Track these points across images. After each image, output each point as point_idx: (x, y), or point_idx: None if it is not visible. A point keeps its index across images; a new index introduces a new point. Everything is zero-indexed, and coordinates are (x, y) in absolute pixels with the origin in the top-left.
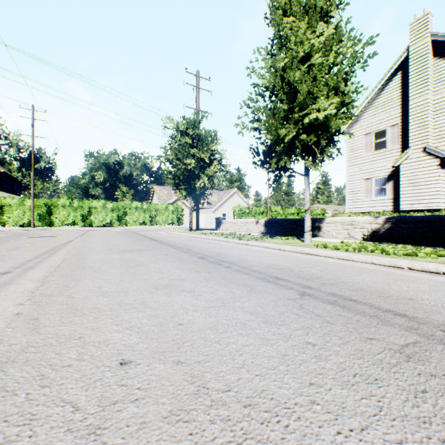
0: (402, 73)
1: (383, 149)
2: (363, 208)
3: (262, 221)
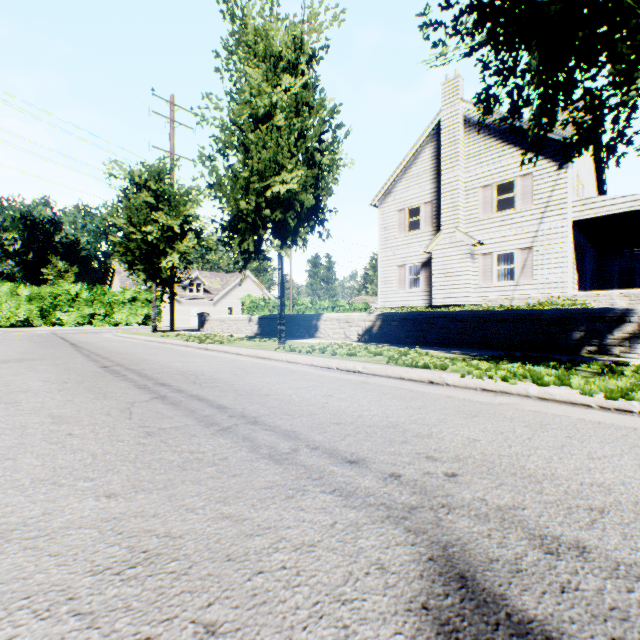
0: (435, 141)
1: (417, 231)
2: (397, 303)
3: (256, 318)
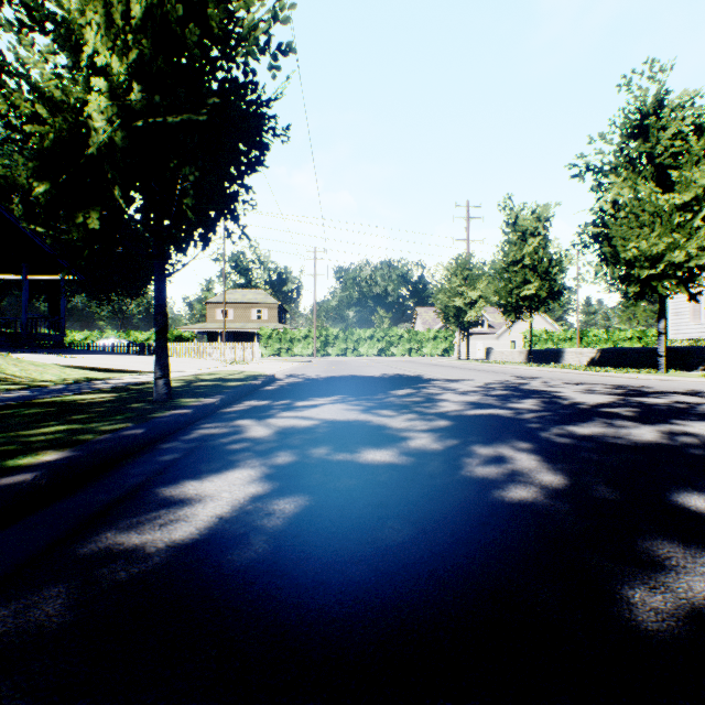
0: None
1: None
2: (690, 334)
3: (524, 351)
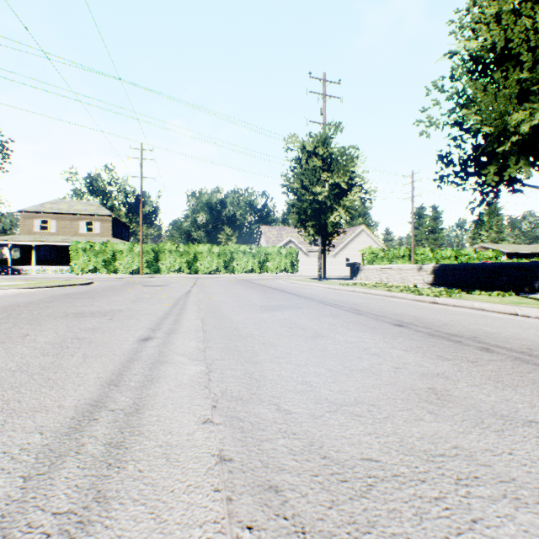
0: None
1: None
2: None
3: (429, 267)
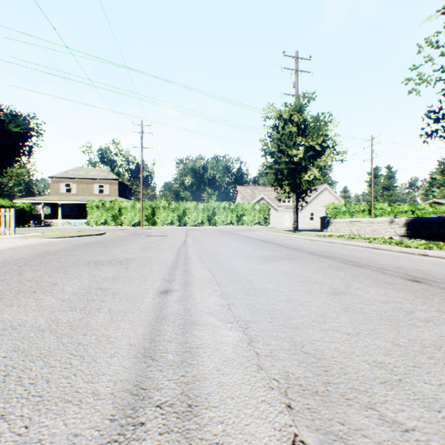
0: None
1: None
2: None
3: (401, 220)
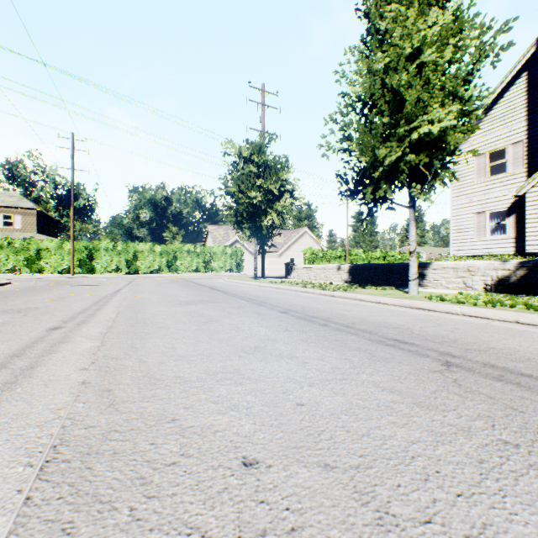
0: (528, 74)
1: (501, 174)
2: (474, 251)
3: (345, 267)
